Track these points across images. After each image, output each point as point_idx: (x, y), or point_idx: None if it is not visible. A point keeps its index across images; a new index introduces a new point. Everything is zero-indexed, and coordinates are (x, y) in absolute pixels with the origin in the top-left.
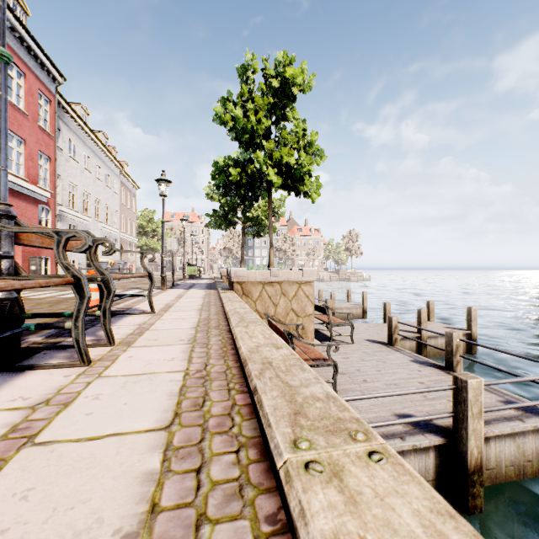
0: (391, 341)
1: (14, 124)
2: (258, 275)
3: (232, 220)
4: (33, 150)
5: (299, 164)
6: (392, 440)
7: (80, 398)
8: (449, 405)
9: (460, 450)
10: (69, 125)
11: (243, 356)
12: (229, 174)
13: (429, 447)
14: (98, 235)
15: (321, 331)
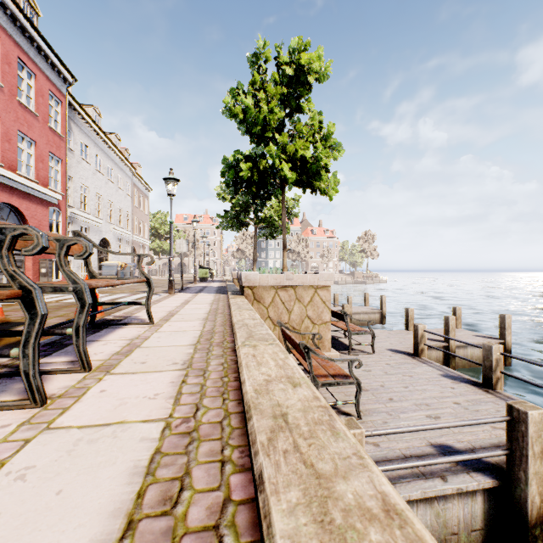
0: (416, 352)
1: (24, 125)
2: (271, 279)
3: (244, 221)
4: (43, 151)
5: (315, 158)
6: (431, 480)
7: None
8: (494, 434)
9: (516, 497)
10: (81, 127)
11: (247, 400)
12: (239, 170)
13: (476, 489)
14: (111, 237)
15: (338, 338)
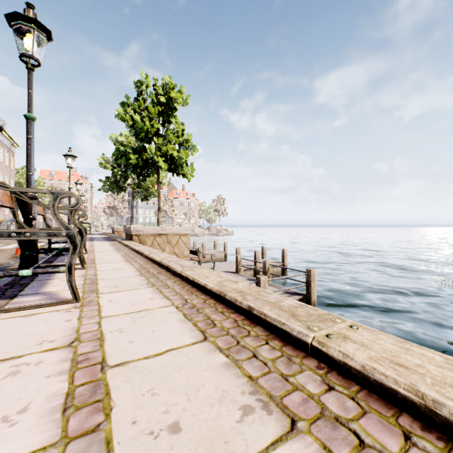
0: (237, 270)
1: None
2: (151, 230)
3: (123, 186)
4: None
5: (180, 157)
6: None
7: (99, 274)
8: None
9: None
10: None
11: (159, 261)
12: (129, 158)
13: None
14: None
15: None
